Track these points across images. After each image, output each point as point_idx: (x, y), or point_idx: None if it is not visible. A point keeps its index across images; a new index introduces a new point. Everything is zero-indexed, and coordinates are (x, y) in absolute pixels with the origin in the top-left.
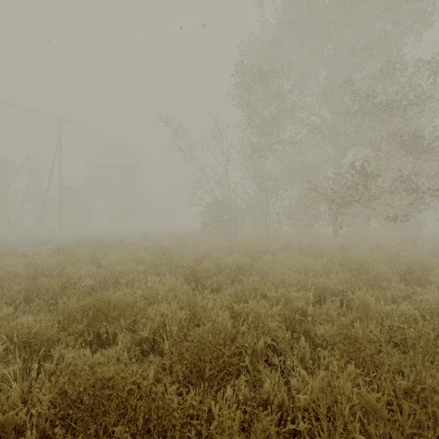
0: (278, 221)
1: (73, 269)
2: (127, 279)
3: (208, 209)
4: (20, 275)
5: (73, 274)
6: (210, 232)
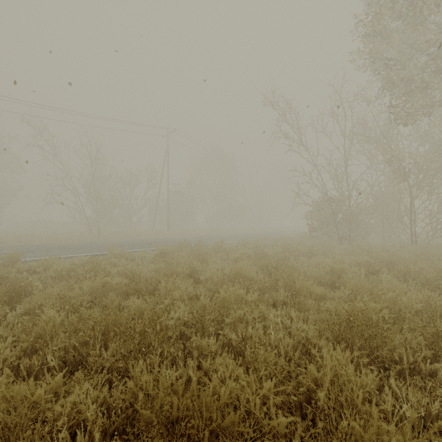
0: (436, 223)
1: (167, 285)
2: (235, 317)
3: (318, 208)
4: (117, 286)
5: (166, 294)
6: (317, 237)
